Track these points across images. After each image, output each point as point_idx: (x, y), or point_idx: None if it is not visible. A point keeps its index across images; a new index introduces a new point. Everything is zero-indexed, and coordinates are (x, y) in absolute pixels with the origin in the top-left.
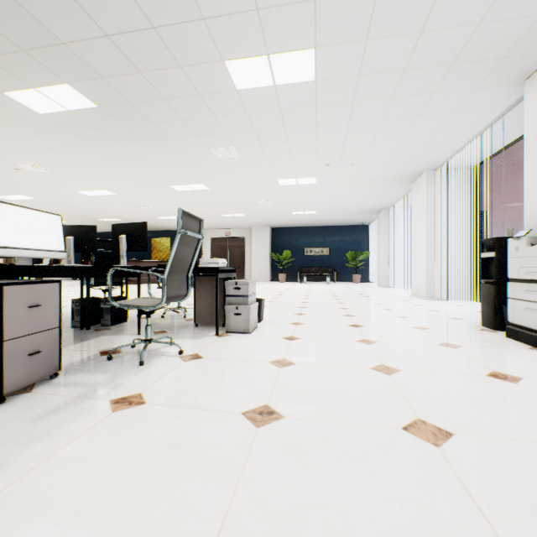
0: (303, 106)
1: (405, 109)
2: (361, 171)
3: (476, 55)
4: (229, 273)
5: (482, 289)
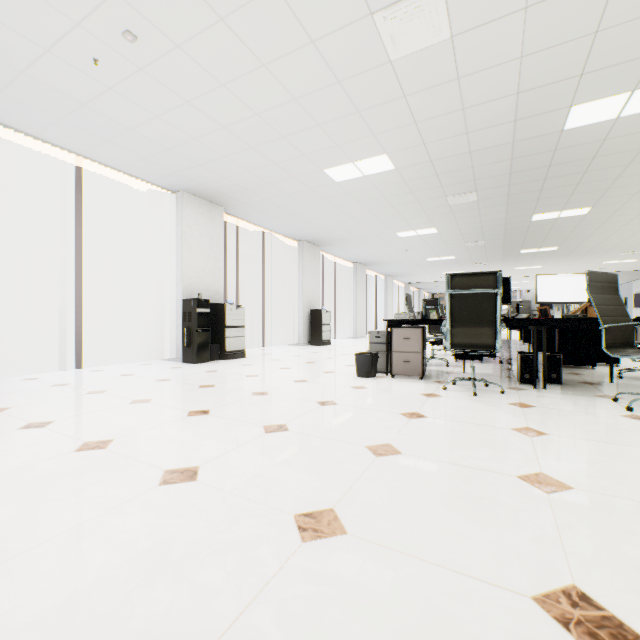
0: (316, 152)
1: (221, 166)
2: (2, 24)
3: (241, 193)
4: (393, 325)
5: (200, 335)
